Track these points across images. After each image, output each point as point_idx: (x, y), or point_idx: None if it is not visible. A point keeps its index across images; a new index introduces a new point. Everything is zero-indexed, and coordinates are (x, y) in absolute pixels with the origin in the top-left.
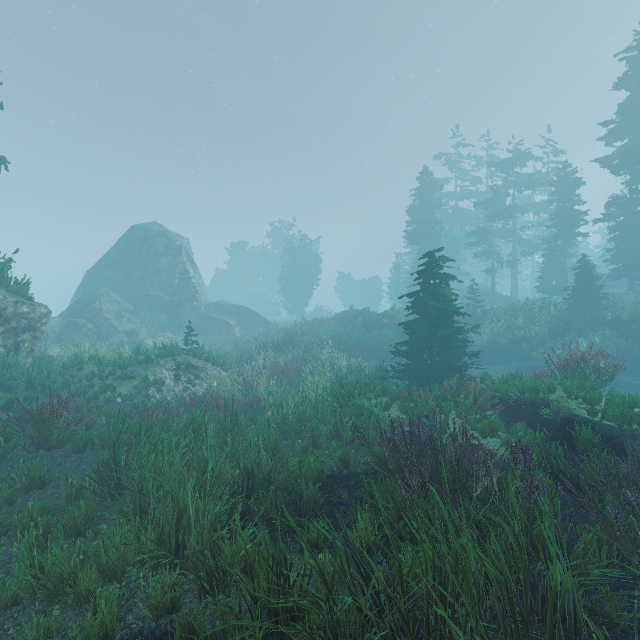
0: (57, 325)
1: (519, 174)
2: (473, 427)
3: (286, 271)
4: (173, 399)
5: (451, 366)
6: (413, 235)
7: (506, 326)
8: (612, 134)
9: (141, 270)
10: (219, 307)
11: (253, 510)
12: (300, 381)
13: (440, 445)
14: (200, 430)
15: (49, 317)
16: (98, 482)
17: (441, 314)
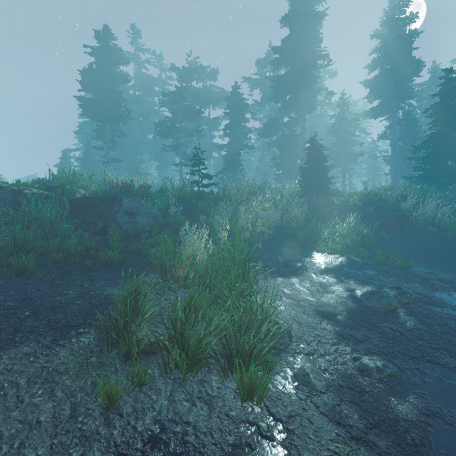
0: None
1: (195, 88)
2: None
3: None
4: None
5: None
6: (90, 102)
7: None
8: (279, 60)
9: None
10: None
11: None
12: None
13: None
14: None
15: None
16: None
17: None
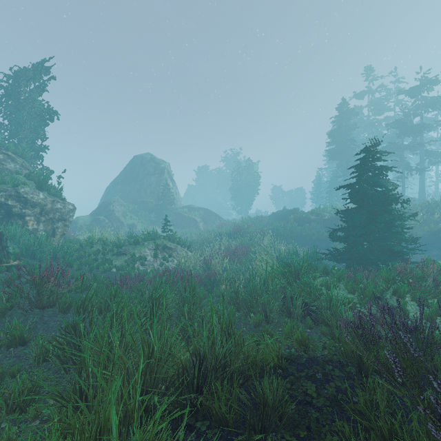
0: (87, 220)
1: (426, 98)
2: (436, 312)
3: (235, 184)
4: (152, 271)
5: (388, 251)
6: (333, 152)
7: (422, 220)
8: None
9: (139, 184)
10: (189, 209)
11: (205, 404)
12: (247, 261)
13: (427, 338)
14: (161, 300)
15: (74, 212)
16: (59, 348)
17: (379, 203)
